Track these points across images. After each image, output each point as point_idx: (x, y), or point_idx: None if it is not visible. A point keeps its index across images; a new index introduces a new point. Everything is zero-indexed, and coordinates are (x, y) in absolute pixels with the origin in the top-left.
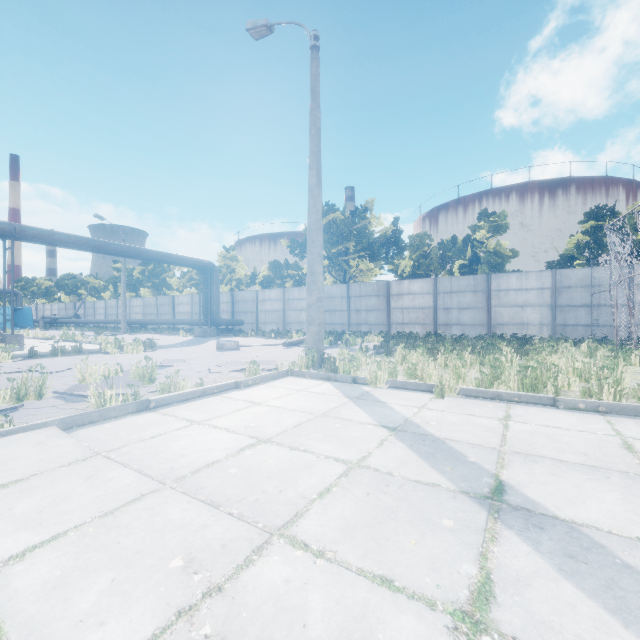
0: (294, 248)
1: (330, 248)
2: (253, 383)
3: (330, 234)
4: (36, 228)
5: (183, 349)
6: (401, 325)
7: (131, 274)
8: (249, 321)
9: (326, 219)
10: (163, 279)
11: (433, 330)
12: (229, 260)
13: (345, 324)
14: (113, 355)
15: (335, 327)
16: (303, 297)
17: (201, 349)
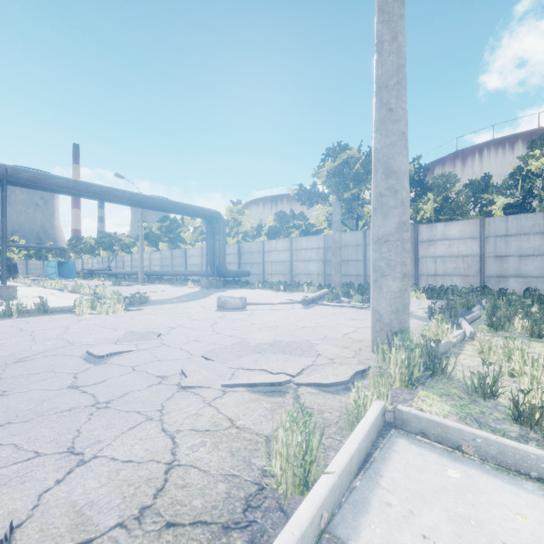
0: (301, 196)
1: (342, 192)
2: (310, 543)
3: (341, 178)
4: (31, 170)
5: (177, 306)
6: (433, 277)
7: (152, 231)
8: (255, 272)
9: (340, 158)
10: (178, 234)
11: (479, 283)
12: (236, 214)
13: (360, 275)
14: (81, 316)
15: (348, 279)
16: (312, 247)
17: (198, 307)
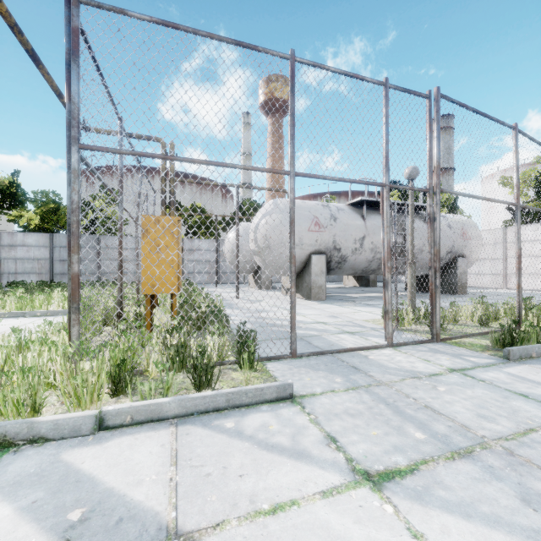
0: None
1: None
2: None
3: None
4: None
5: None
6: (14, 275)
7: None
8: None
9: None
10: None
11: (50, 278)
12: None
13: None
14: None
15: None
16: None
17: None
